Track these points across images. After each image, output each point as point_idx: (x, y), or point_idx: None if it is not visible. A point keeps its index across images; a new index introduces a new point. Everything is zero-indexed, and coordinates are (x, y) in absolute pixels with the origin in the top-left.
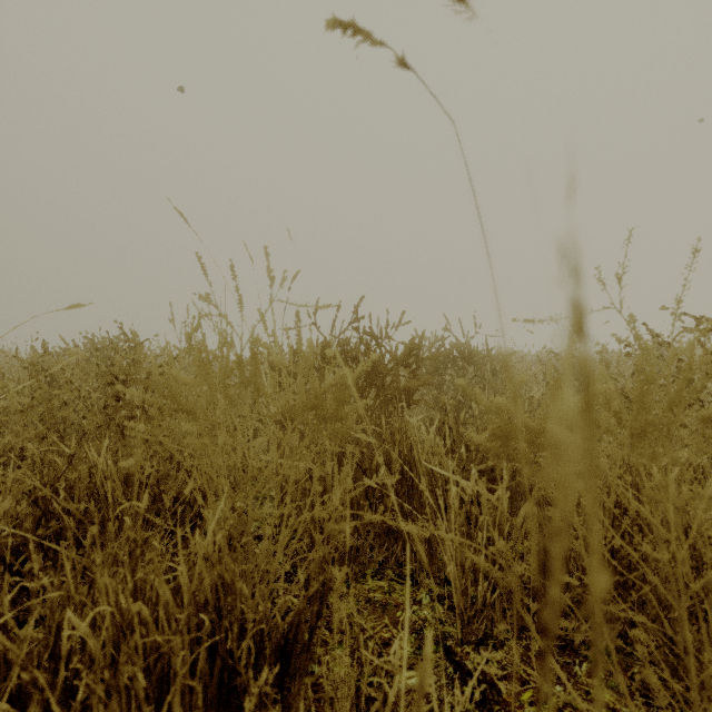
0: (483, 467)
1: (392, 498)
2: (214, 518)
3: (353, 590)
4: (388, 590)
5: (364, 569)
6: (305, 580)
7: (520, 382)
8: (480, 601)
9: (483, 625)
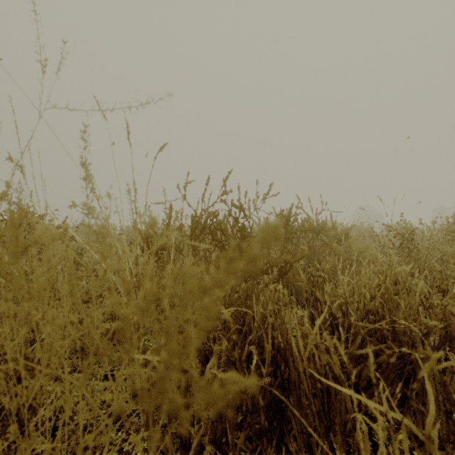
0: (365, 352)
1: None
2: None
3: None
4: None
5: None
6: None
7: None
8: None
9: None
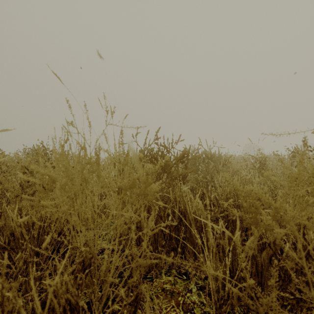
0: (222, 215)
1: (179, 249)
2: (60, 267)
3: (154, 282)
4: (174, 282)
5: (160, 270)
6: (129, 276)
7: (266, 175)
8: (226, 295)
9: (227, 308)
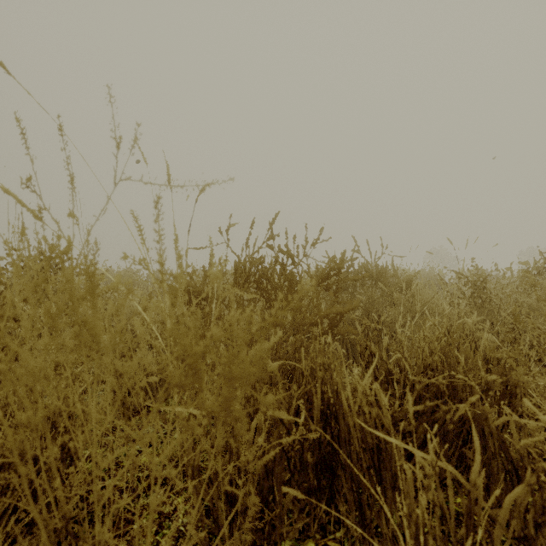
0: (420, 408)
1: None
2: None
3: None
4: None
5: (280, 545)
6: None
7: None
8: None
9: None
